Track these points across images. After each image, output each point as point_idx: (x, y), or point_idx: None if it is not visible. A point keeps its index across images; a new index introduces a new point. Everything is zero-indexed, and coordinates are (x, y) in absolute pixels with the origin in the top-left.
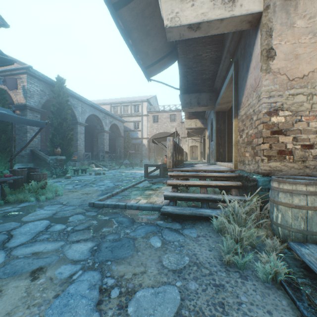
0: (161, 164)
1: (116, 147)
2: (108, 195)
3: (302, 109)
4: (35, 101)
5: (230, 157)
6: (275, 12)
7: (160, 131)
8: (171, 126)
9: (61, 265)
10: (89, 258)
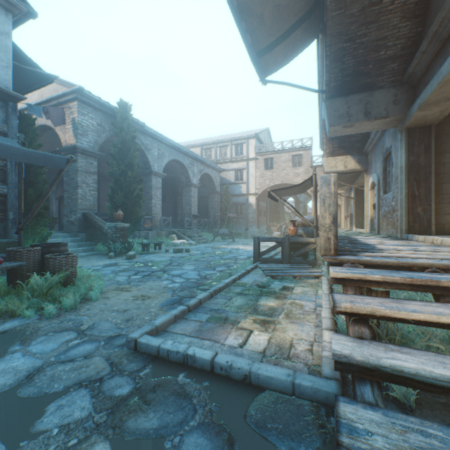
0: (285, 238)
1: (208, 209)
2: (177, 311)
3: None
4: (90, 140)
5: (440, 224)
6: None
7: (275, 182)
8: (294, 173)
9: None
10: None
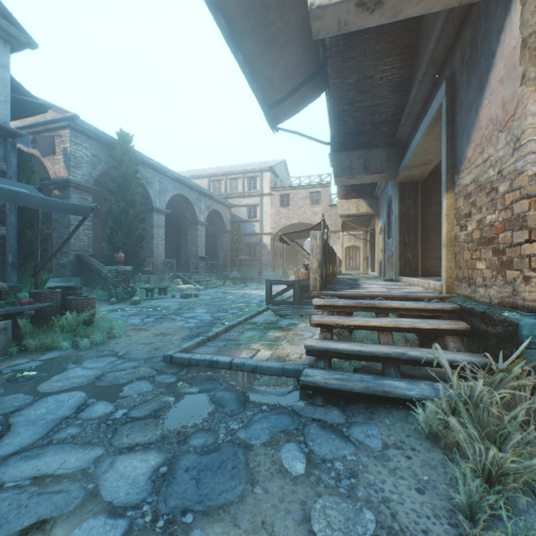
0: (295, 281)
1: (217, 250)
2: (199, 339)
3: None
4: (84, 173)
5: (426, 267)
6: None
7: (292, 220)
8: (312, 212)
9: (86, 516)
10: (148, 500)
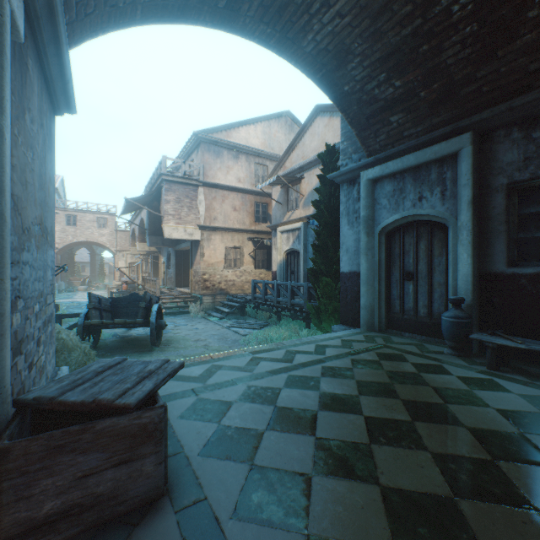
0: (129, 291)
1: None
2: None
3: (212, 274)
4: None
5: (186, 283)
6: (205, 241)
7: (80, 239)
8: (100, 233)
9: None
10: None
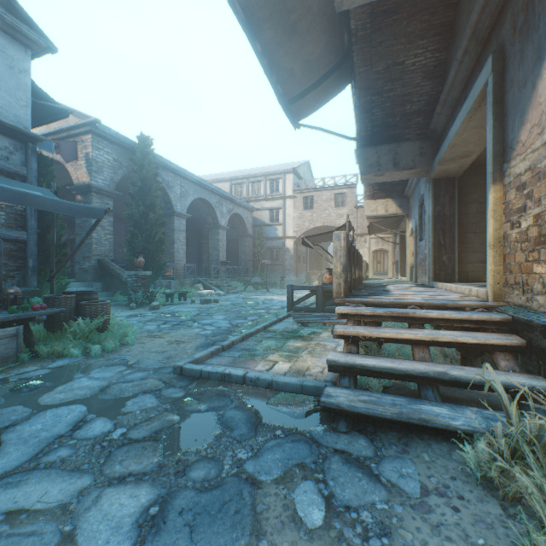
0: (318, 286)
1: (239, 255)
2: (213, 349)
3: None
4: (106, 178)
5: (465, 272)
6: None
7: (316, 224)
8: (337, 214)
9: None
10: None
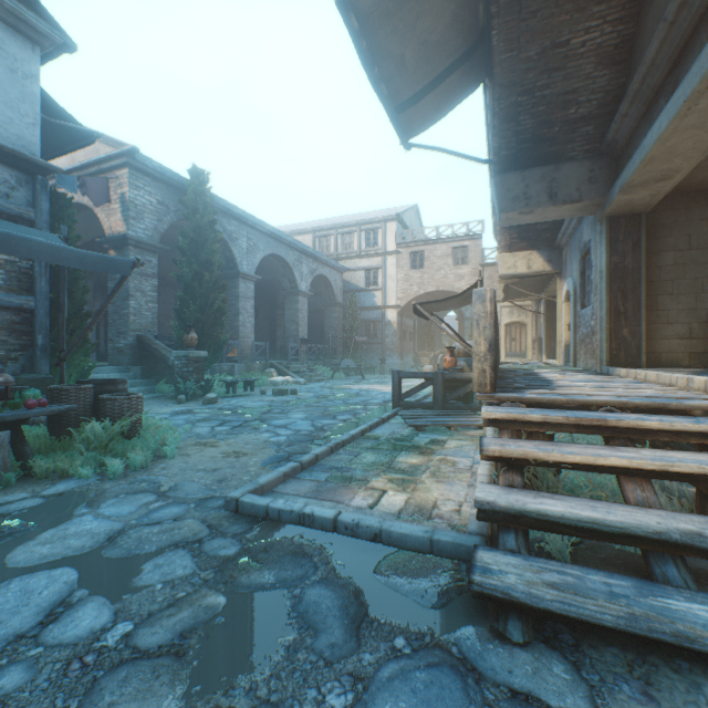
0: (437, 372)
1: (324, 330)
2: (287, 468)
3: None
4: (147, 227)
5: (655, 352)
6: None
7: (427, 288)
8: (456, 275)
9: None
10: None
